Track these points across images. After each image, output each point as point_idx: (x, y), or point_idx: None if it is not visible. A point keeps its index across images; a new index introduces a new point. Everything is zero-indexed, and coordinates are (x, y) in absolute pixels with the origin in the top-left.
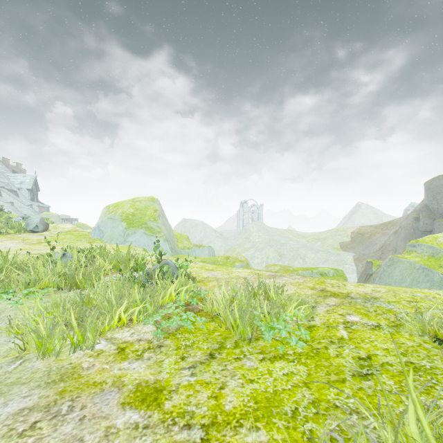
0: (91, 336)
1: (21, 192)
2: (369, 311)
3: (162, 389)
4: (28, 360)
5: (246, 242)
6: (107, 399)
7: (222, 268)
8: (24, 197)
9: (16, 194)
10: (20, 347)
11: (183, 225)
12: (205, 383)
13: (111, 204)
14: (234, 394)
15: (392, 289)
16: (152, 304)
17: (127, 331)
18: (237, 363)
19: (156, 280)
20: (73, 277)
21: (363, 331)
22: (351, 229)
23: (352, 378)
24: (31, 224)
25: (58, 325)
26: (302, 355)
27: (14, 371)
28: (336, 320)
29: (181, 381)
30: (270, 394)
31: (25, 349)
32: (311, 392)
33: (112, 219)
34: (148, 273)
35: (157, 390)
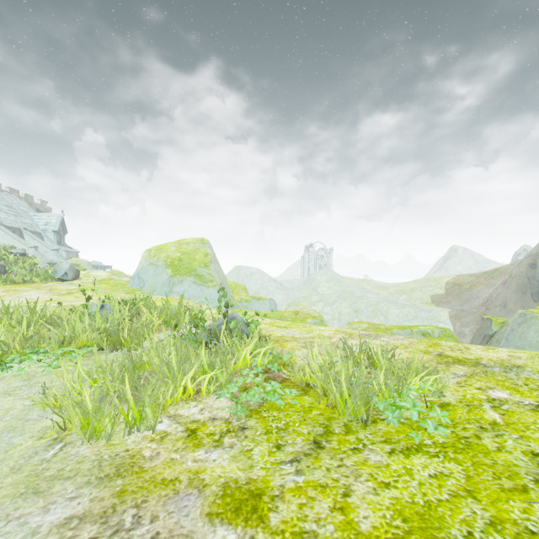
0: (151, 412)
1: (46, 235)
2: (517, 385)
3: (260, 493)
4: (70, 443)
5: (312, 295)
6: (185, 506)
7: (298, 325)
8: (50, 240)
9: (40, 236)
10: (59, 425)
11: (235, 274)
12: (320, 486)
13: (153, 247)
14: (368, 505)
15: (536, 355)
16: (224, 371)
17: (193, 406)
18: (357, 457)
19: (222, 339)
20: (116, 334)
21: (522, 414)
22: (446, 279)
23: (537, 486)
24: (59, 271)
25: (110, 398)
26: (447, 447)
27: (54, 459)
28: (475, 397)
29: (284, 482)
30: (421, 508)
31: (66, 429)
32: (483, 506)
33: (154, 265)
34: (210, 330)
35: (253, 494)
